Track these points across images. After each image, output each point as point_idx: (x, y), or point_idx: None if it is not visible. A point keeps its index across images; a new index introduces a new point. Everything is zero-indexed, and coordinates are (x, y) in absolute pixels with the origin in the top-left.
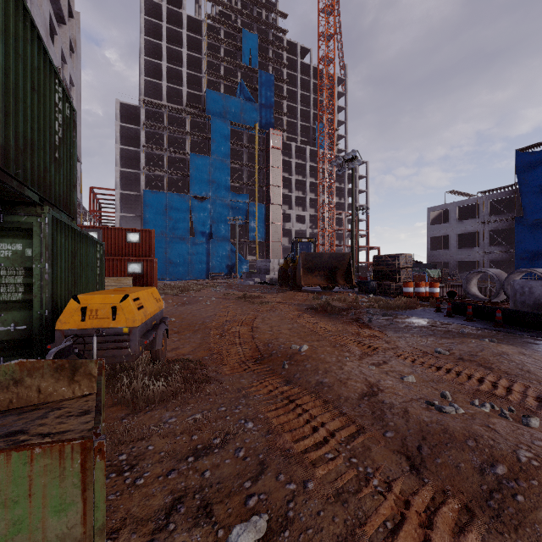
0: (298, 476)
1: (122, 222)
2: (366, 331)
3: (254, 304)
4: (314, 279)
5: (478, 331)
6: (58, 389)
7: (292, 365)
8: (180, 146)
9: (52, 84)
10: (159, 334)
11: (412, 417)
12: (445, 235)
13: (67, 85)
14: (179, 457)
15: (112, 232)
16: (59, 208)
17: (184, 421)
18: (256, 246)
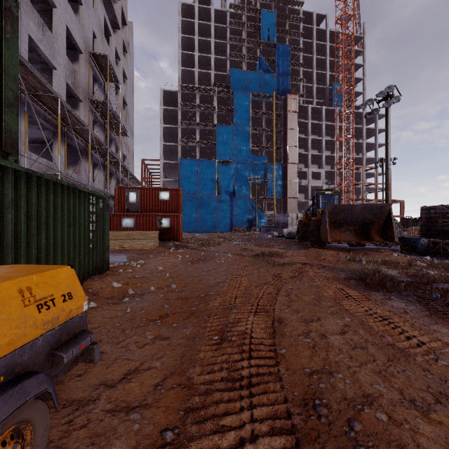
0: None
1: (165, 186)
2: None
3: (274, 266)
4: (342, 235)
5: None
6: None
7: None
8: (209, 120)
9: None
10: None
11: None
12: None
13: (114, 70)
14: None
15: (147, 191)
16: None
17: None
18: (273, 202)
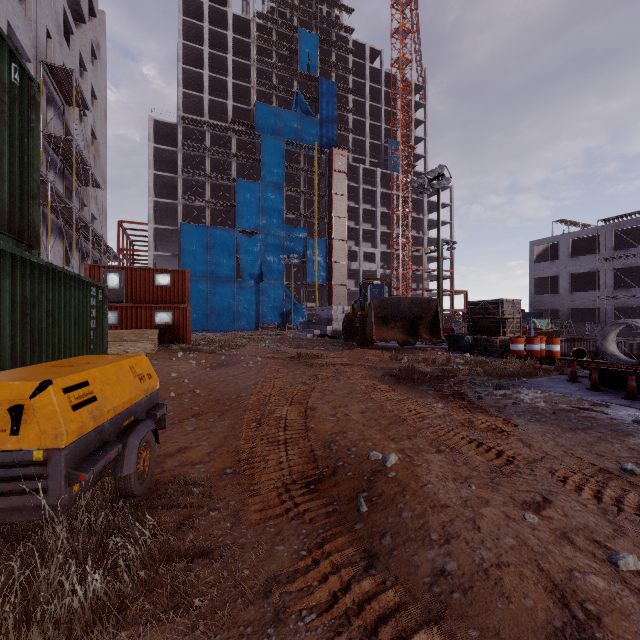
0: None
1: (156, 262)
2: (482, 419)
3: (311, 367)
4: (390, 333)
5: None
6: None
7: (374, 506)
8: (225, 170)
9: None
10: (131, 447)
11: None
12: (552, 276)
13: (82, 92)
14: None
15: (136, 273)
16: None
17: None
18: (315, 290)
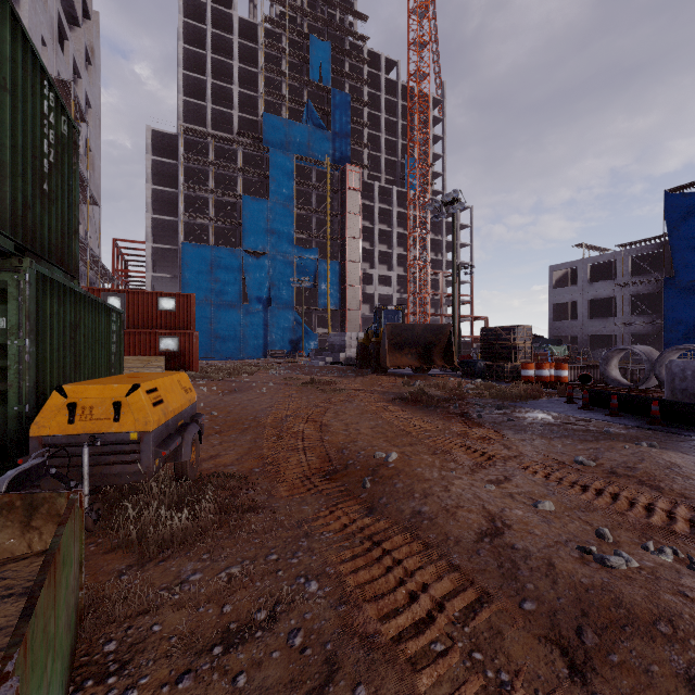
0: (389, 688)
1: (154, 284)
2: (476, 431)
3: (324, 392)
4: (404, 359)
5: (629, 430)
6: (2, 543)
7: (376, 483)
8: (230, 186)
9: (37, 85)
10: (187, 440)
11: (561, 574)
12: (572, 302)
13: (80, 104)
14: (200, 647)
15: (139, 297)
16: (50, 262)
17: (213, 579)
18: (327, 315)
